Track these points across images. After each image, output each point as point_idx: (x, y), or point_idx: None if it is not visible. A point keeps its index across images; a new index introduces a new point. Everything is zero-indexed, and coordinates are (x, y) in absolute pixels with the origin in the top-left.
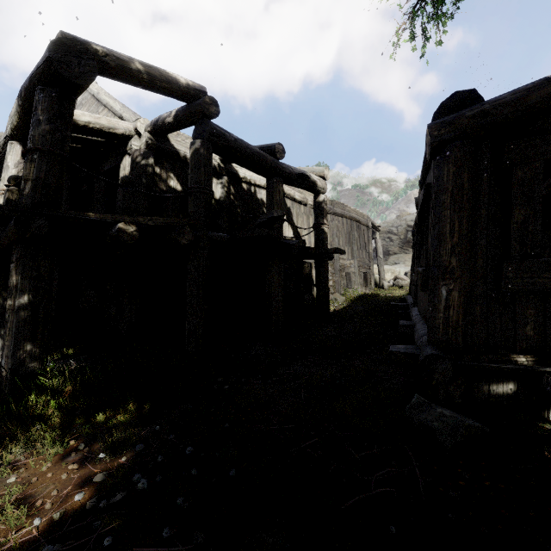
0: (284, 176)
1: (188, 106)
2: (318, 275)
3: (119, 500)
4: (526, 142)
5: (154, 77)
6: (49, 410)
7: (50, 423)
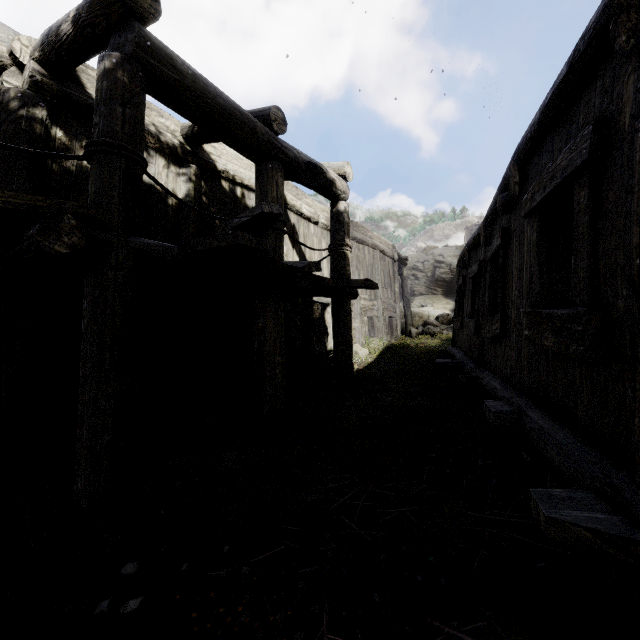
0: (285, 160)
1: None
2: (336, 320)
3: None
4: None
5: None
6: None
7: None
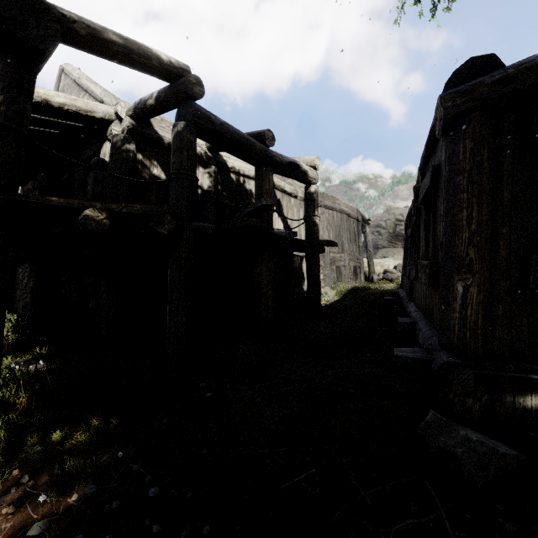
0: (274, 164)
1: (170, 86)
2: (309, 268)
3: None
4: None
5: (131, 50)
6: None
7: None
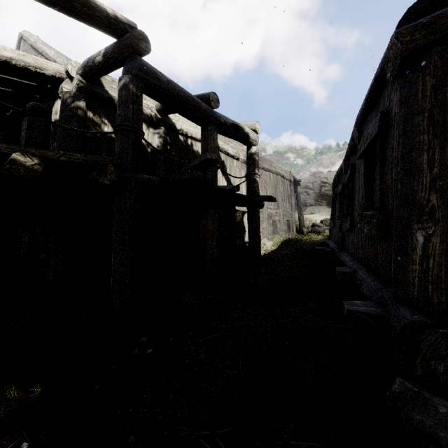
0: (218, 124)
1: (116, 41)
2: (250, 221)
3: None
4: None
5: None
6: None
7: None
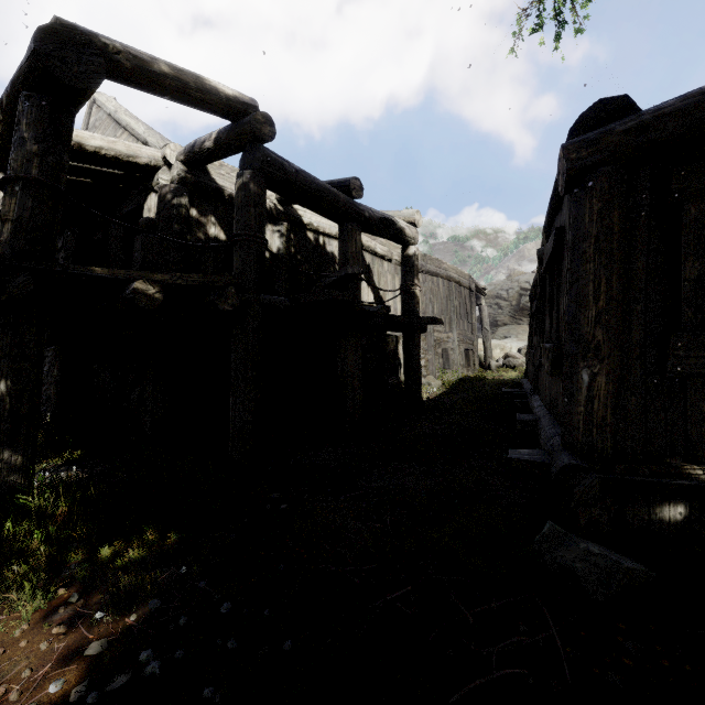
0: (362, 221)
1: (233, 125)
2: (406, 352)
3: (119, 687)
4: (703, 167)
5: (186, 84)
6: (33, 542)
7: (33, 561)
